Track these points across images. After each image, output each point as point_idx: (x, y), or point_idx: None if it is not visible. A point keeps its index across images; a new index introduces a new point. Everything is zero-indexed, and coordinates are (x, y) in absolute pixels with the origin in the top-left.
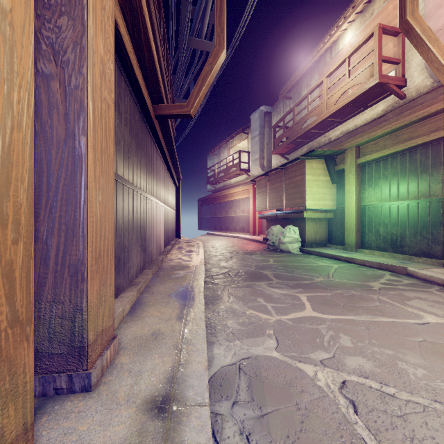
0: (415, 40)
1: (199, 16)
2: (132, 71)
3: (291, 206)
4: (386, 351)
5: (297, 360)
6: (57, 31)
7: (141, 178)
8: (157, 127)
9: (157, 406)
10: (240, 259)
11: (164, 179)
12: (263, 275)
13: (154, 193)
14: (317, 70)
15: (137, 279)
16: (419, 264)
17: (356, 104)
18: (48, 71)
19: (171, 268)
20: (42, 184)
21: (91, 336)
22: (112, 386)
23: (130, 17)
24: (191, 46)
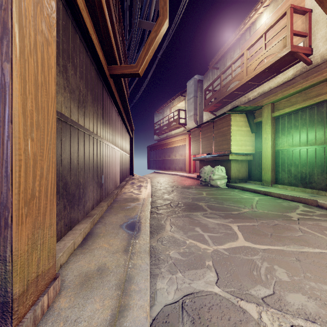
0: None
1: (147, 3)
2: (86, 30)
3: (219, 150)
4: (324, 286)
5: (238, 297)
6: None
7: (98, 126)
8: (112, 86)
9: None
10: (179, 192)
11: (120, 129)
12: (199, 206)
13: (110, 139)
14: (239, 46)
15: (92, 211)
16: (326, 197)
17: (271, 70)
18: None
19: (124, 200)
20: None
21: (17, 288)
22: None
23: None
24: (141, 27)
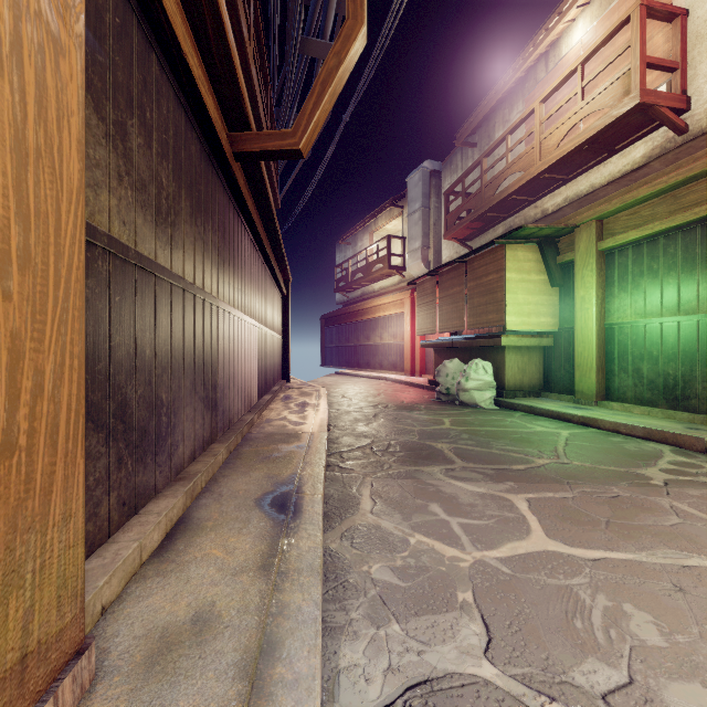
0: None
1: None
2: (175, 43)
3: (478, 326)
4: None
5: (544, 693)
6: None
7: (206, 270)
8: (240, 179)
9: None
10: (391, 418)
11: (259, 278)
12: (436, 452)
13: (236, 301)
14: (521, 94)
15: (191, 467)
16: None
17: (595, 146)
18: None
19: (266, 438)
20: None
21: None
22: None
23: None
24: (306, 53)
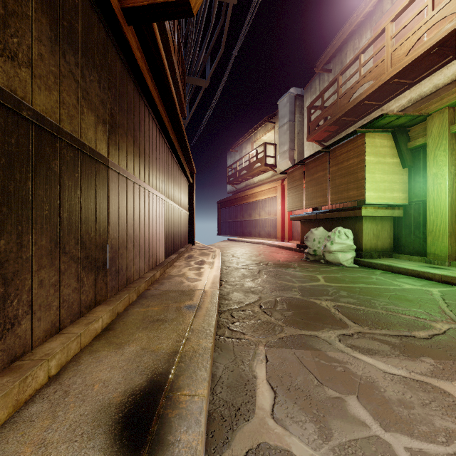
0: None
1: None
2: None
3: (339, 201)
4: None
5: None
6: None
7: (86, 121)
8: (135, 49)
9: None
10: (272, 274)
11: (166, 162)
12: (324, 312)
13: (137, 170)
14: (369, 25)
15: (46, 344)
16: None
17: (443, 48)
18: None
19: (161, 295)
20: None
21: None
22: None
23: None
24: None
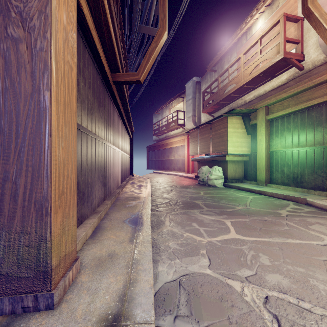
0: (315, 23)
1: (147, 9)
2: (94, 45)
3: (216, 151)
4: (298, 269)
5: (226, 277)
6: (25, 1)
7: (102, 130)
8: (115, 91)
9: (109, 324)
10: (178, 191)
11: (121, 131)
12: (196, 204)
13: (112, 141)
14: (235, 49)
15: (98, 208)
16: (315, 196)
17: (265, 74)
18: (17, 35)
19: (126, 199)
20: (12, 132)
21: (54, 261)
22: (72, 304)
23: (92, 2)
24: (141, 32)
